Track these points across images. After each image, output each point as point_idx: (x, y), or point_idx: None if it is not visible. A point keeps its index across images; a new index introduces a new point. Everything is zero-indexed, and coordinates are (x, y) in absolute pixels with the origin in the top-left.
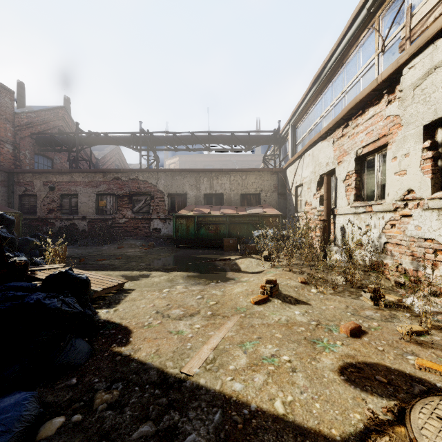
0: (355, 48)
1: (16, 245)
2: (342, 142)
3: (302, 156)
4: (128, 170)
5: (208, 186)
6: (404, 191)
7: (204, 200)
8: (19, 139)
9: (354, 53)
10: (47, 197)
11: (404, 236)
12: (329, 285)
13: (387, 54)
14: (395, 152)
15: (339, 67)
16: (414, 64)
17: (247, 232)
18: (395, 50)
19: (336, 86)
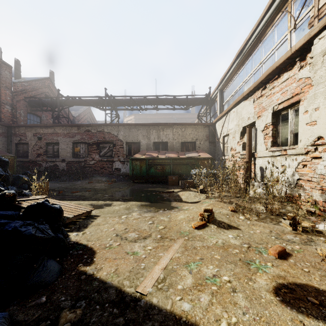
0: (271, 28)
1: (9, 181)
2: (261, 101)
3: (228, 113)
4: (96, 125)
5: (156, 136)
6: (314, 138)
7: (153, 147)
8: (16, 101)
9: (270, 32)
10: (36, 144)
11: (314, 174)
12: (253, 213)
13: (298, 30)
14: (306, 107)
15: (258, 43)
16: (324, 35)
17: (186, 171)
18: (305, 26)
19: (255, 58)
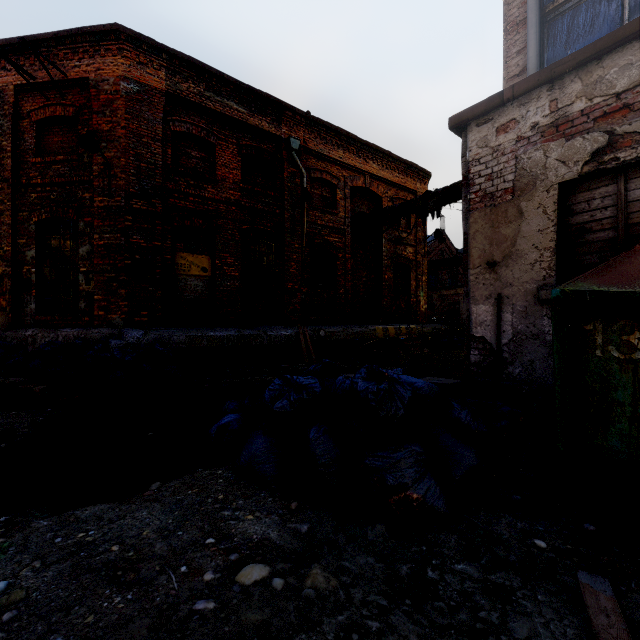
0: None
1: None
2: None
3: None
4: None
5: None
6: None
7: None
8: None
9: None
10: (440, 305)
11: None
12: None
13: None
14: None
15: None
16: None
17: None
18: None
19: None
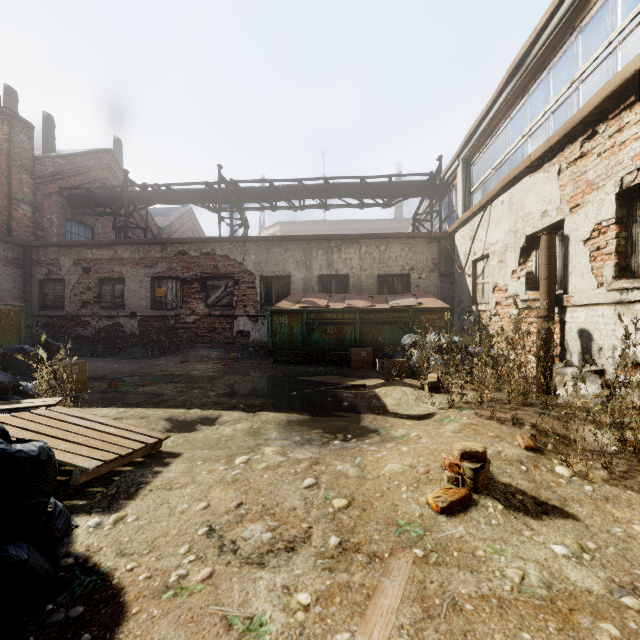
0: None
1: None
2: (583, 167)
3: (487, 206)
4: (199, 240)
5: (325, 264)
6: None
7: (317, 286)
8: (42, 196)
9: (602, 0)
10: (80, 282)
11: None
12: (585, 454)
13: None
14: None
15: (565, 36)
16: None
17: (390, 338)
18: None
19: (558, 74)
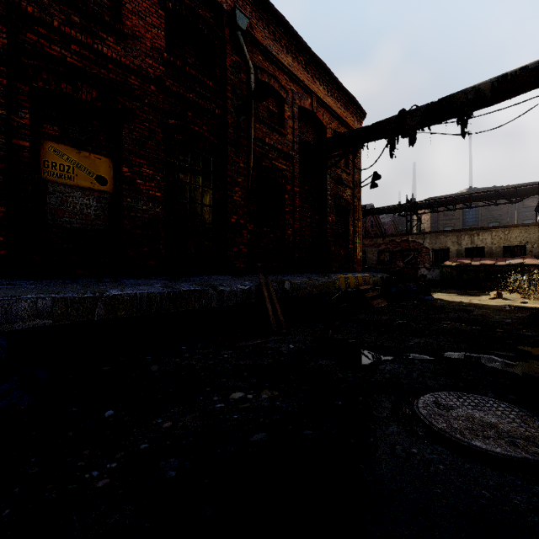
0: None
1: None
2: None
3: None
4: (401, 235)
5: (469, 242)
6: None
7: (464, 253)
8: None
9: None
10: None
11: None
12: None
13: None
14: None
15: None
16: None
17: (505, 278)
18: None
19: None
